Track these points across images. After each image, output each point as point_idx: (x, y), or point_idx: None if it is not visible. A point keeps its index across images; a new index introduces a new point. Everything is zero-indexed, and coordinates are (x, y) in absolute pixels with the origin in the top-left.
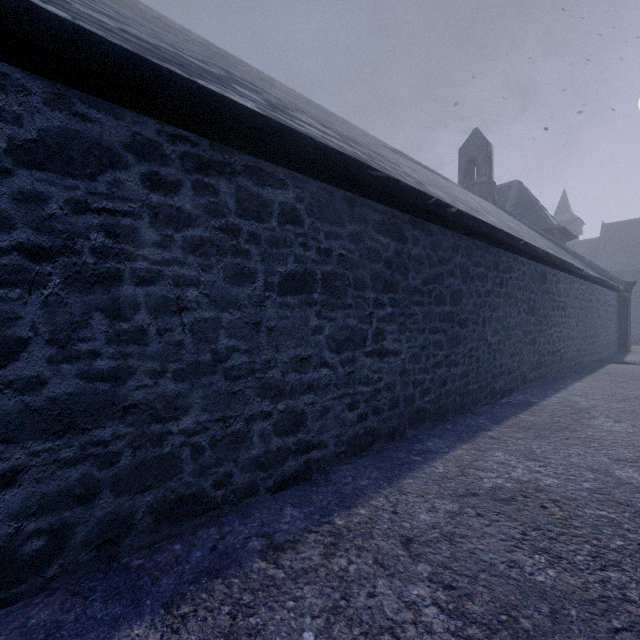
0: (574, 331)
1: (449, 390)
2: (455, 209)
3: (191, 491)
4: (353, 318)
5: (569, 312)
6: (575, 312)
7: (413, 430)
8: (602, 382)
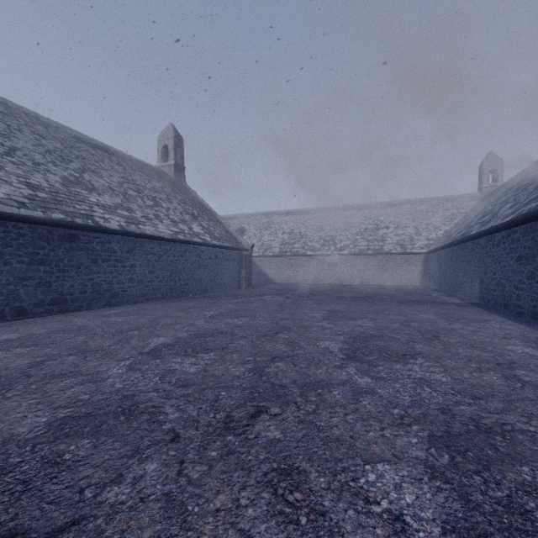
0: None
1: None
2: None
3: (506, 304)
4: (531, 268)
5: None
6: None
7: None
8: None
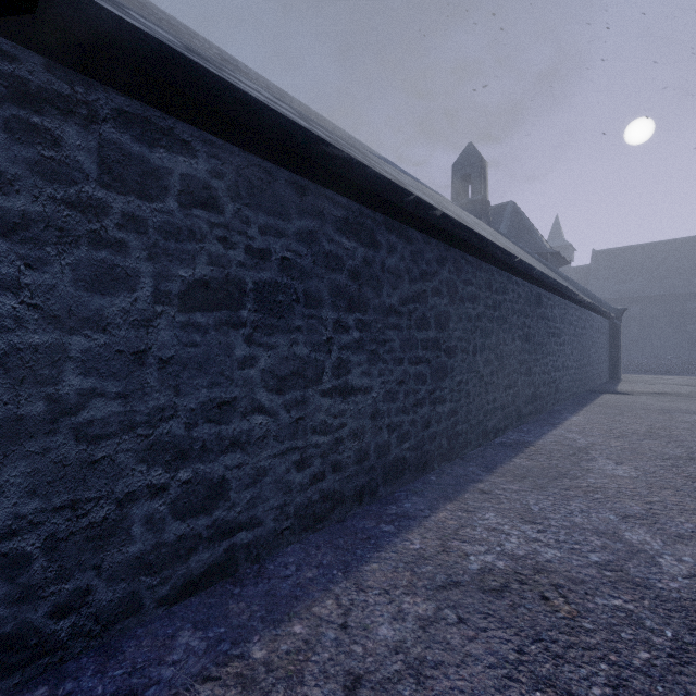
0: (569, 360)
1: (434, 433)
2: (440, 212)
3: (2, 632)
4: (303, 345)
5: (564, 339)
6: (570, 339)
7: (388, 486)
8: (598, 415)
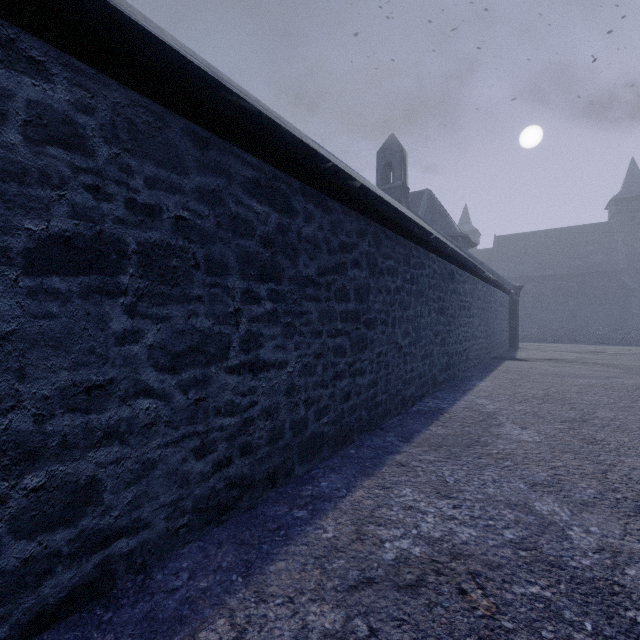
0: (477, 331)
1: (354, 405)
2: (359, 183)
3: None
4: (205, 317)
5: (473, 312)
6: (478, 312)
7: (305, 464)
8: (502, 381)
